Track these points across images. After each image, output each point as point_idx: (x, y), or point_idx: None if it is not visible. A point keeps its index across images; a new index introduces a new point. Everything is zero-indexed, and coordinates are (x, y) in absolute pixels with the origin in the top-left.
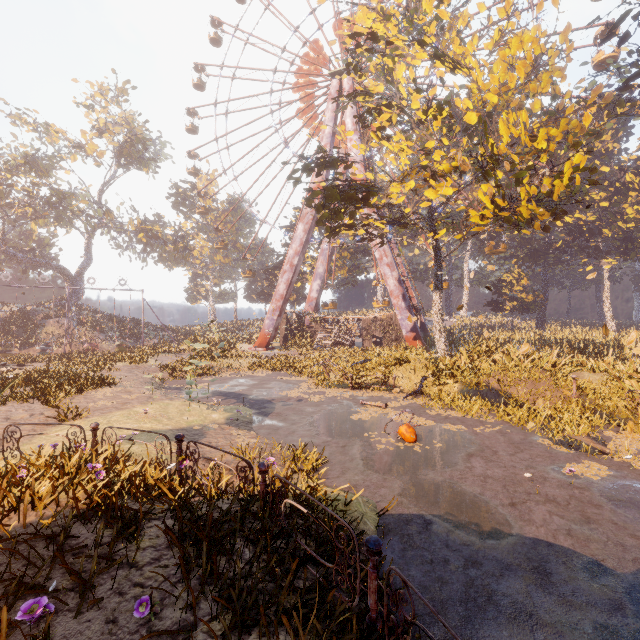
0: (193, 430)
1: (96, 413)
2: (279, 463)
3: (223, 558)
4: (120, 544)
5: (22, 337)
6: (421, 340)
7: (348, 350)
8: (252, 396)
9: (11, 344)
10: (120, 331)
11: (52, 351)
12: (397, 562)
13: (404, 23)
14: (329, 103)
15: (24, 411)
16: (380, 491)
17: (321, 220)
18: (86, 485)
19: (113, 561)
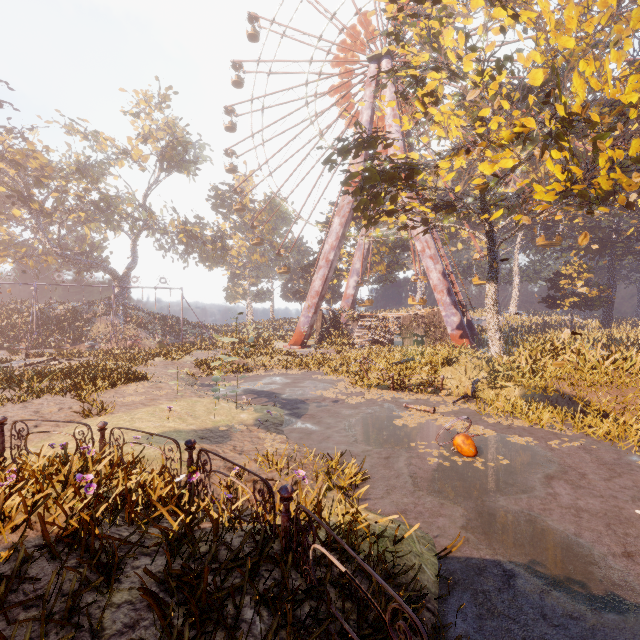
0: (218, 431)
1: (122, 409)
2: (311, 476)
3: (223, 632)
4: (89, 595)
5: (74, 334)
6: (468, 338)
7: (387, 349)
8: (285, 395)
9: (64, 340)
10: (162, 329)
11: (99, 347)
12: (473, 638)
13: None
14: (366, 89)
15: (55, 405)
16: (437, 521)
17: (359, 206)
18: (73, 500)
19: (71, 625)
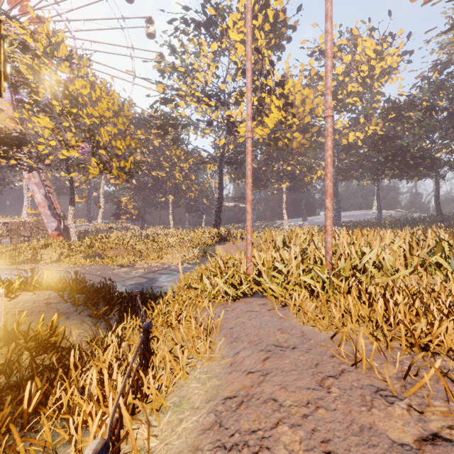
0: None
1: None
2: None
3: None
4: None
5: None
6: (63, 236)
7: None
8: None
9: None
10: None
11: None
12: None
13: (48, 48)
14: None
15: None
16: None
17: None
18: None
19: None
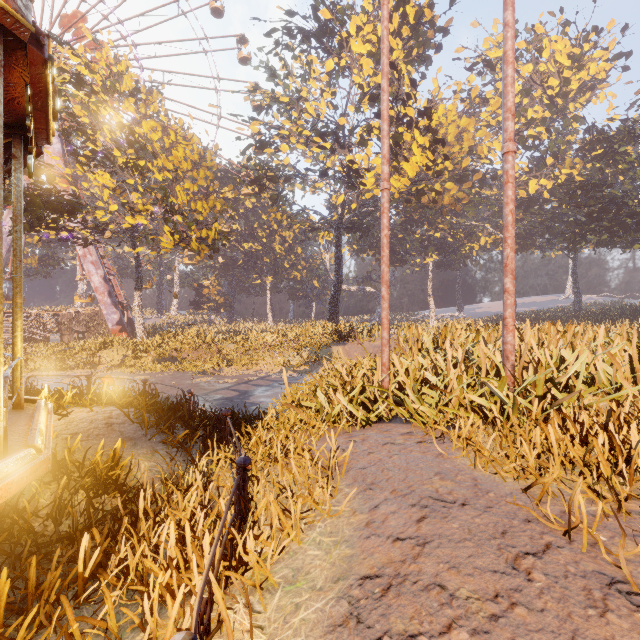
0: None
1: None
2: None
3: None
4: None
5: None
6: (127, 332)
7: (44, 345)
8: None
9: None
10: None
11: None
12: None
13: (108, 81)
14: None
15: None
16: None
17: None
18: None
19: None
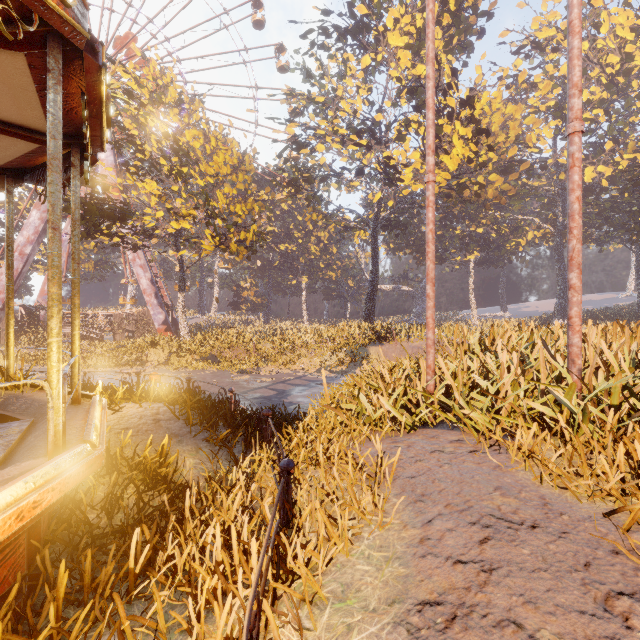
0: None
1: None
2: None
3: None
4: None
5: None
6: (172, 331)
7: (99, 343)
8: None
9: None
10: None
11: None
12: None
13: (155, 94)
14: None
15: None
16: None
17: None
18: None
19: None
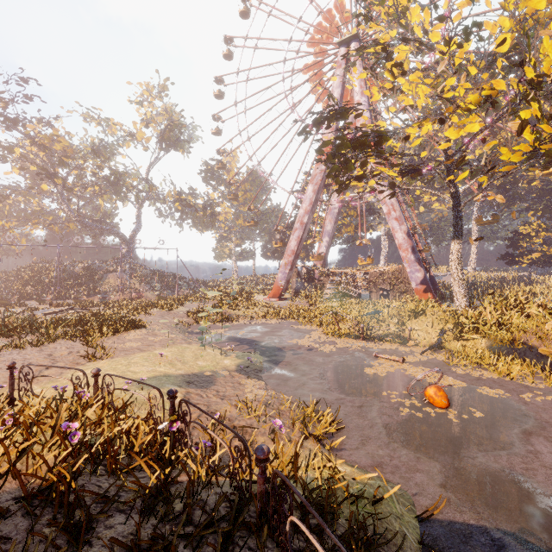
0: (204, 376)
1: (121, 354)
2: (287, 424)
3: None
4: None
5: (90, 287)
6: (432, 293)
7: (356, 302)
8: (264, 343)
9: (81, 292)
10: (161, 283)
11: (110, 298)
12: None
13: None
14: (337, 70)
15: (66, 349)
16: (415, 477)
17: (331, 173)
18: (59, 448)
19: None
